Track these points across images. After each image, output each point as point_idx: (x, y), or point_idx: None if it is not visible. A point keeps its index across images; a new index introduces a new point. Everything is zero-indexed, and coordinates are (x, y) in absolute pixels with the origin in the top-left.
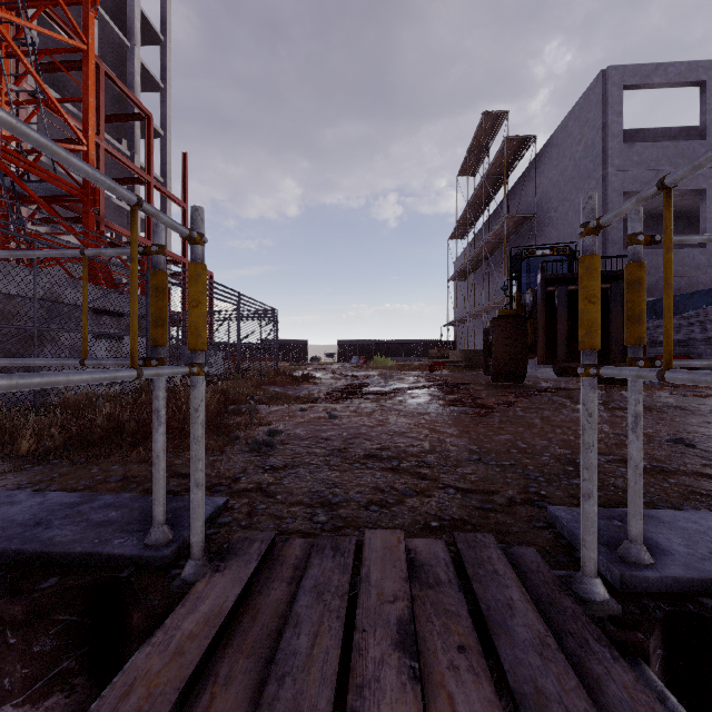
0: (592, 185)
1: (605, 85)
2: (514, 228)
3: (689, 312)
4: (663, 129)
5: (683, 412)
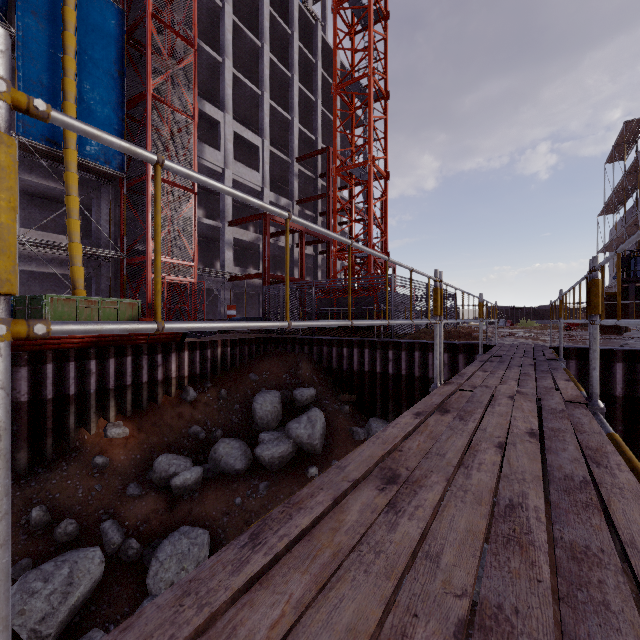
0: None
1: None
2: None
3: None
4: None
5: None
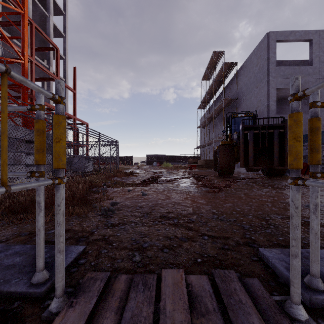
0: (262, 85)
1: (268, 39)
2: (227, 104)
3: (306, 143)
4: (293, 61)
5: (307, 189)
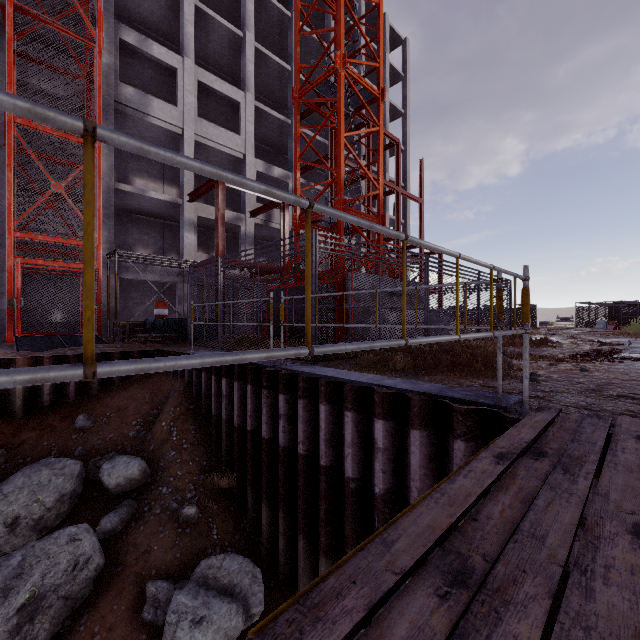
0: None
1: None
2: None
3: None
4: None
5: None
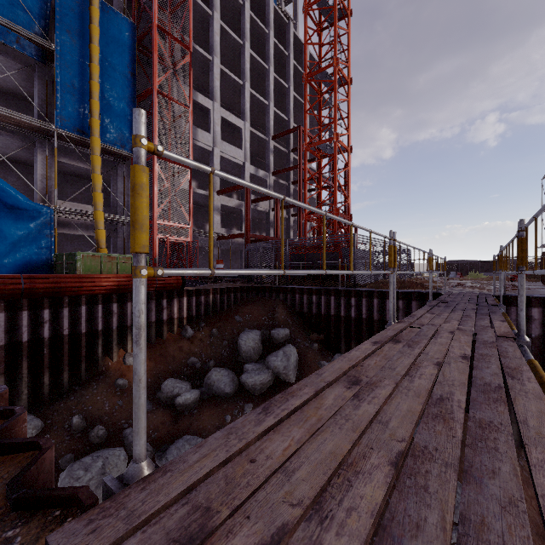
0: None
1: None
2: None
3: None
4: None
5: None
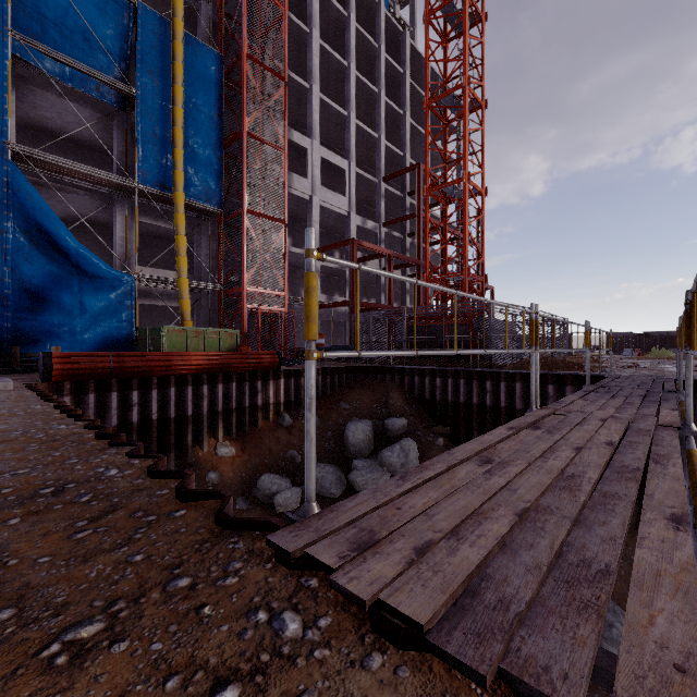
0: None
1: None
2: None
3: None
4: None
5: None
